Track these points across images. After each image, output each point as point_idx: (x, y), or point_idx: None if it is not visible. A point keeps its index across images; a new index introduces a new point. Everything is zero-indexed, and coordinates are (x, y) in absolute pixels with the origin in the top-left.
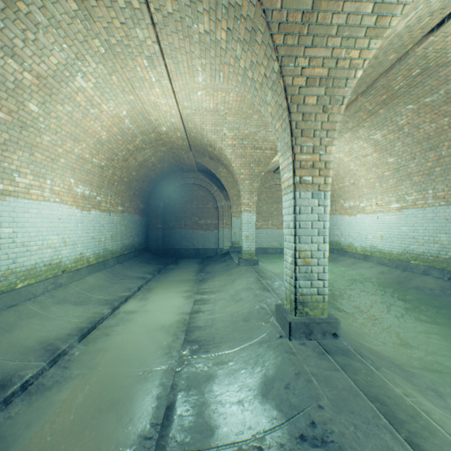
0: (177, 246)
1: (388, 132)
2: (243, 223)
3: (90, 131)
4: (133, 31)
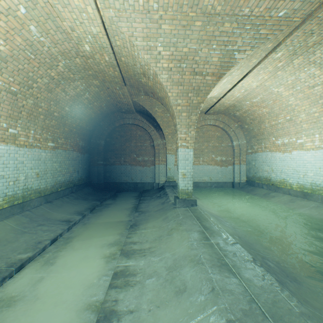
0: (117, 181)
1: None
2: (180, 159)
3: None
4: None
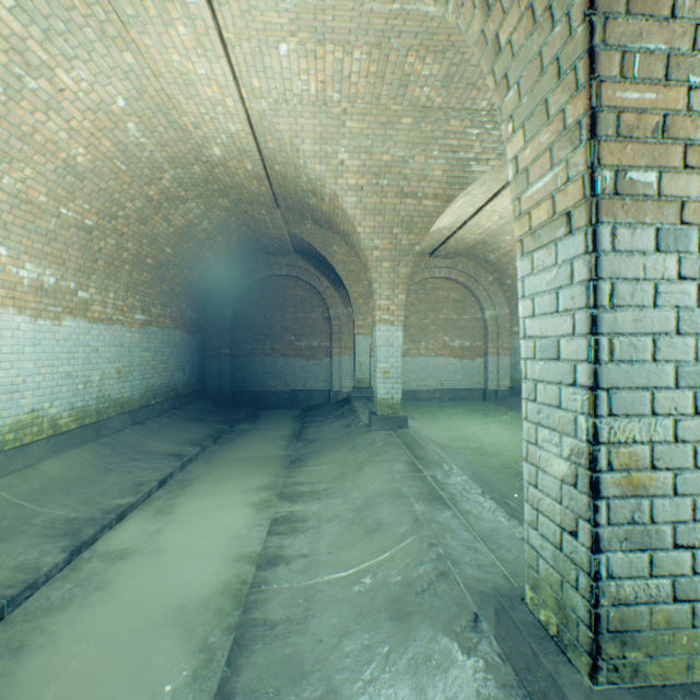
0: (257, 388)
1: None
2: (378, 345)
3: (39, 138)
4: None
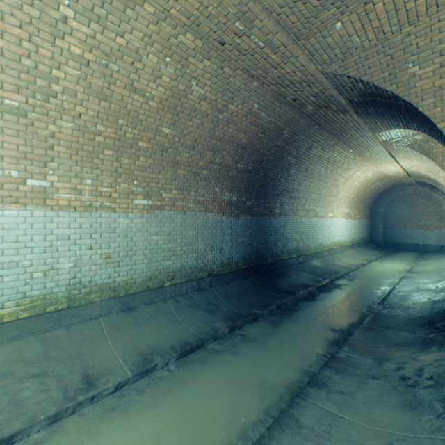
0: (395, 241)
1: None
2: None
3: (353, 186)
4: (384, 161)
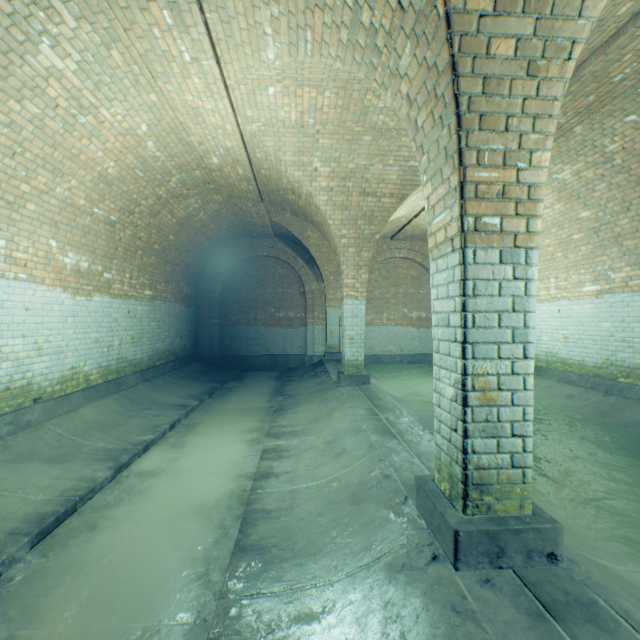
0: (242, 353)
1: (585, 166)
2: (345, 316)
3: (83, 157)
4: None
